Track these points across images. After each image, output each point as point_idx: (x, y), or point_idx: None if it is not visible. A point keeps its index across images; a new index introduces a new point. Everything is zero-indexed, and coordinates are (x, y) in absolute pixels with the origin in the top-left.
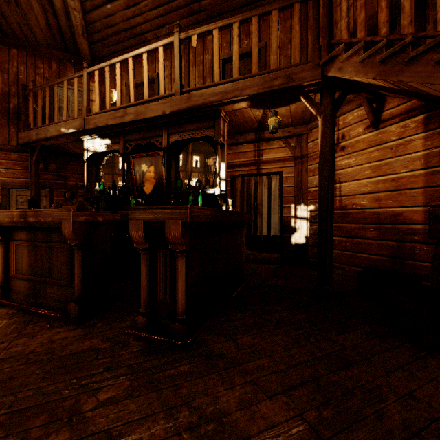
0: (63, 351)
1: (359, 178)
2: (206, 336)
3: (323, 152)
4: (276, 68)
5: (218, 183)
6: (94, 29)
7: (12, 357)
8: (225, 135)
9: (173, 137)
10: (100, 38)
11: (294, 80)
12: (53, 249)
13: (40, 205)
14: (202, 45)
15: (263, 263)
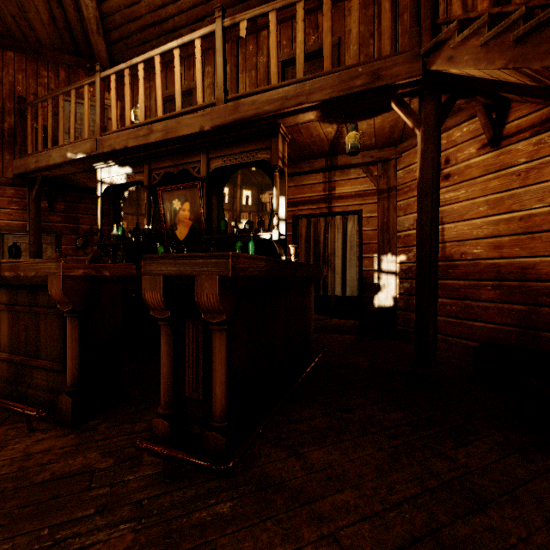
0: (40, 474)
1: (471, 217)
2: (258, 450)
3: (424, 179)
4: (357, 62)
5: (275, 225)
6: (113, 24)
7: None
8: (285, 158)
9: (215, 163)
10: (121, 37)
11: (383, 78)
12: (40, 317)
13: (44, 255)
14: (255, 43)
15: (336, 333)
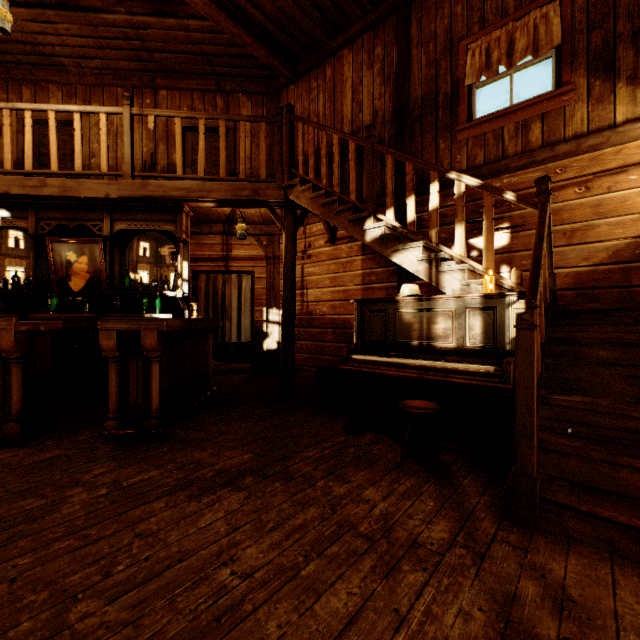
0: (24, 462)
1: (322, 286)
2: (178, 430)
3: (286, 264)
4: (244, 178)
5: (180, 285)
6: None
7: None
8: (188, 230)
9: (119, 225)
10: None
11: (261, 195)
12: None
13: None
14: (153, 98)
15: (233, 374)
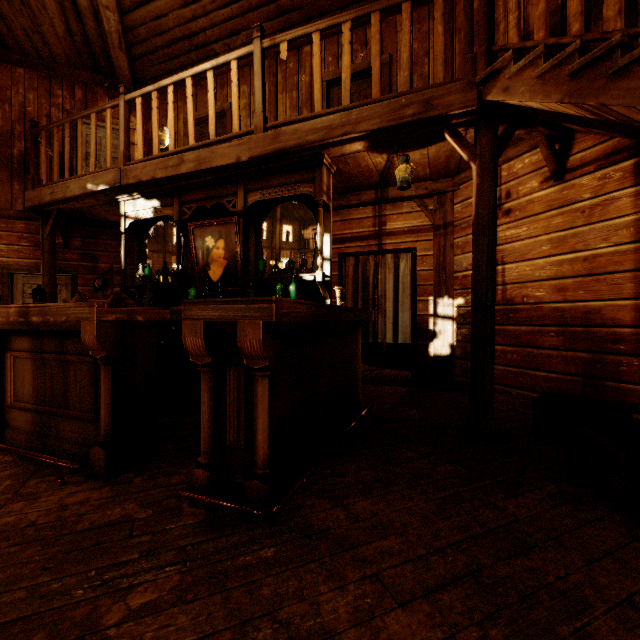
0: (79, 524)
1: (533, 257)
2: (301, 500)
3: (479, 216)
4: (408, 90)
5: (319, 265)
6: (136, 38)
7: (0, 532)
8: (330, 192)
9: (253, 196)
10: (146, 52)
11: (435, 108)
12: (69, 365)
13: (58, 298)
14: (296, 60)
15: (387, 385)
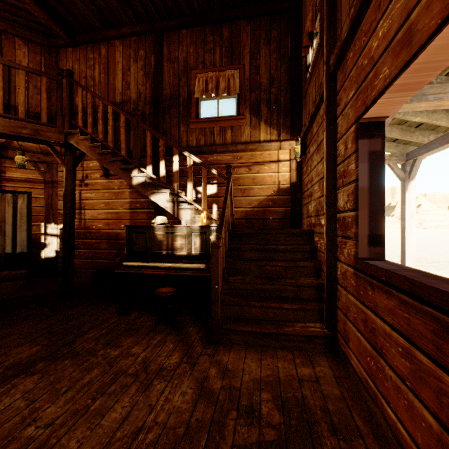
0: None
1: (98, 208)
2: None
3: (67, 192)
4: (24, 118)
5: None
6: None
7: None
8: None
9: None
10: None
11: (42, 136)
12: None
13: None
14: None
15: (7, 281)
